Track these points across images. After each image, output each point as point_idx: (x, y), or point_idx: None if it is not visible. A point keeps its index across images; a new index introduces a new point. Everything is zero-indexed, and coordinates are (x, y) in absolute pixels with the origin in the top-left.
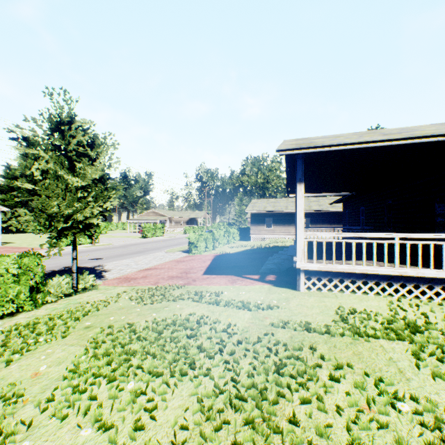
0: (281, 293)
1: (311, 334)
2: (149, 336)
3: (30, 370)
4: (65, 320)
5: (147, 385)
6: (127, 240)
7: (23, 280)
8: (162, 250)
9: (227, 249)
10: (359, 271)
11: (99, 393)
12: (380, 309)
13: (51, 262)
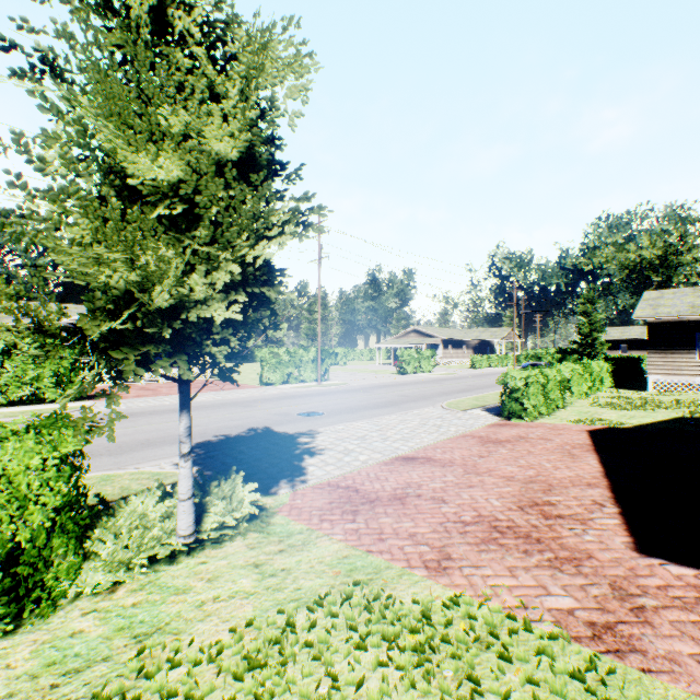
0: None
1: None
2: None
3: None
4: None
5: None
6: (373, 377)
7: None
8: (435, 402)
9: (599, 410)
10: None
11: None
12: None
13: (239, 414)
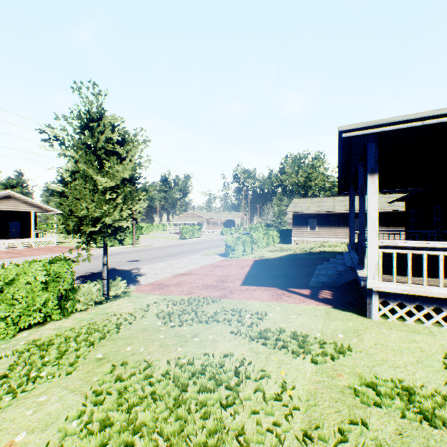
0: (346, 320)
1: (437, 430)
2: (167, 394)
3: (8, 433)
4: (79, 345)
5: None
6: (166, 241)
7: (52, 287)
8: (198, 253)
9: (266, 253)
10: None
11: None
12: None
13: (93, 263)
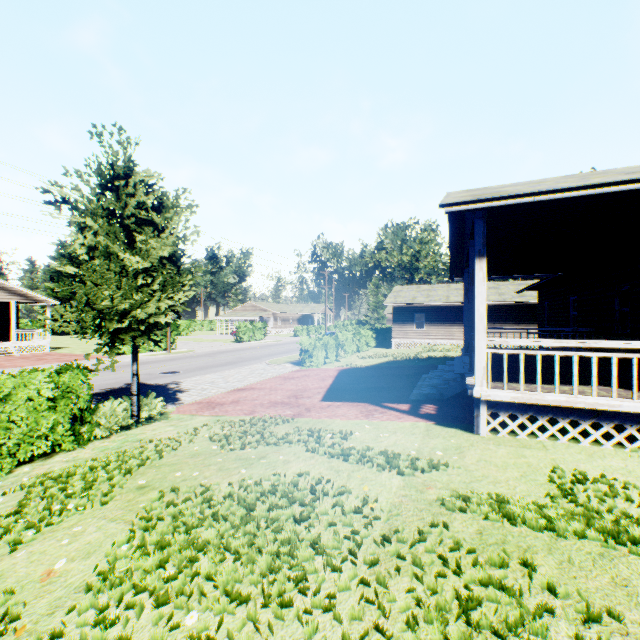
0: (449, 437)
1: (518, 528)
2: (232, 513)
3: (42, 563)
4: (111, 473)
5: (219, 623)
6: (215, 345)
7: (62, 406)
8: (262, 361)
9: (356, 360)
10: (587, 406)
11: (138, 630)
12: (631, 474)
13: (109, 376)
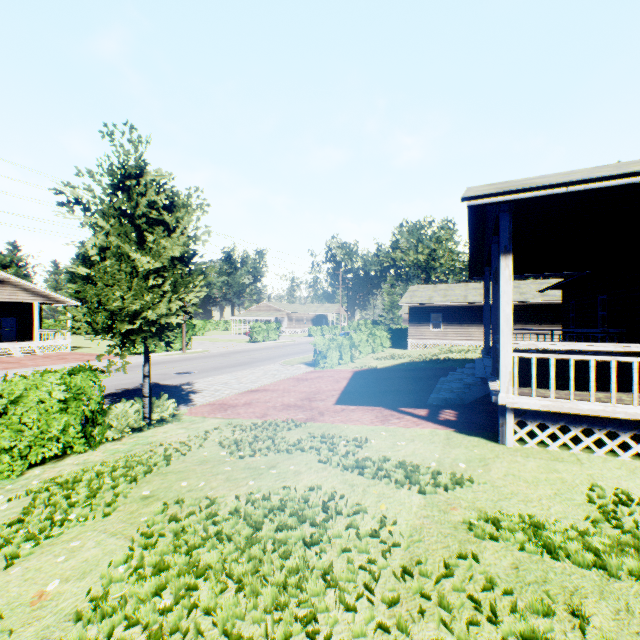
0: (471, 446)
1: (560, 562)
2: (237, 533)
3: (36, 583)
4: (116, 481)
5: None
6: (229, 345)
7: (73, 408)
8: (276, 361)
9: (371, 361)
10: (627, 416)
11: None
12: None
13: (125, 376)
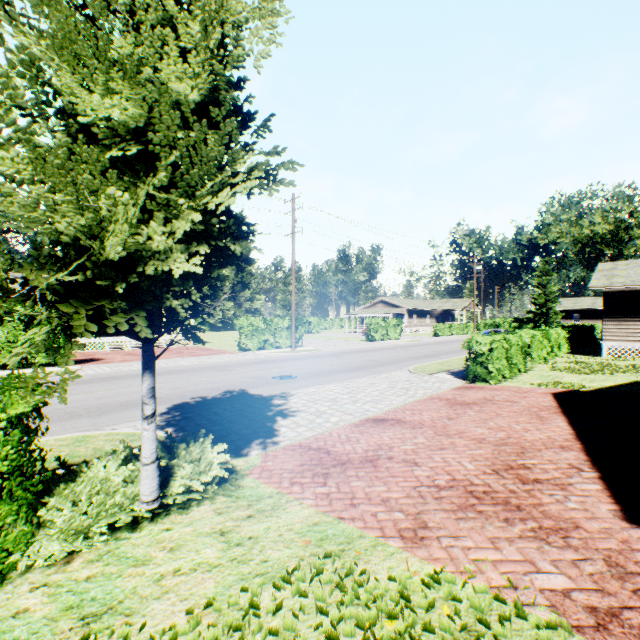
0: None
1: None
2: None
3: None
4: None
5: None
6: (343, 343)
7: None
8: (402, 367)
9: (559, 374)
10: None
11: None
12: None
13: (217, 377)
